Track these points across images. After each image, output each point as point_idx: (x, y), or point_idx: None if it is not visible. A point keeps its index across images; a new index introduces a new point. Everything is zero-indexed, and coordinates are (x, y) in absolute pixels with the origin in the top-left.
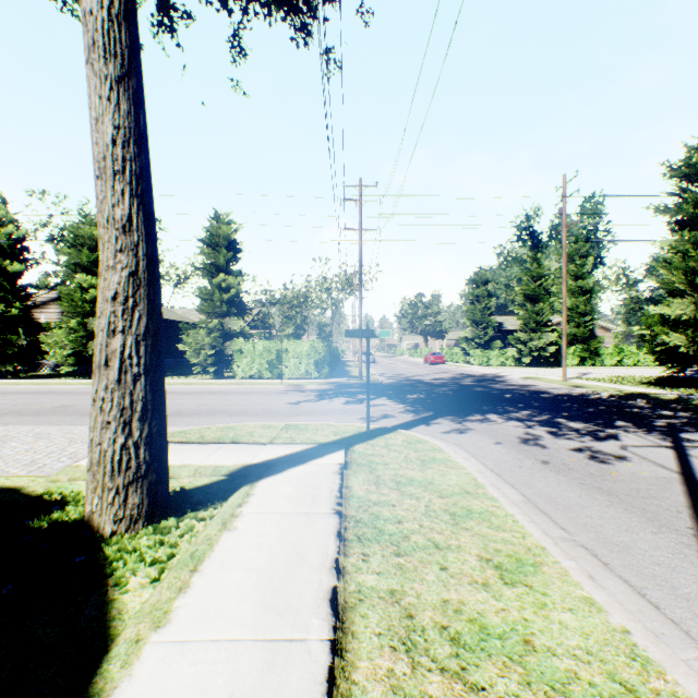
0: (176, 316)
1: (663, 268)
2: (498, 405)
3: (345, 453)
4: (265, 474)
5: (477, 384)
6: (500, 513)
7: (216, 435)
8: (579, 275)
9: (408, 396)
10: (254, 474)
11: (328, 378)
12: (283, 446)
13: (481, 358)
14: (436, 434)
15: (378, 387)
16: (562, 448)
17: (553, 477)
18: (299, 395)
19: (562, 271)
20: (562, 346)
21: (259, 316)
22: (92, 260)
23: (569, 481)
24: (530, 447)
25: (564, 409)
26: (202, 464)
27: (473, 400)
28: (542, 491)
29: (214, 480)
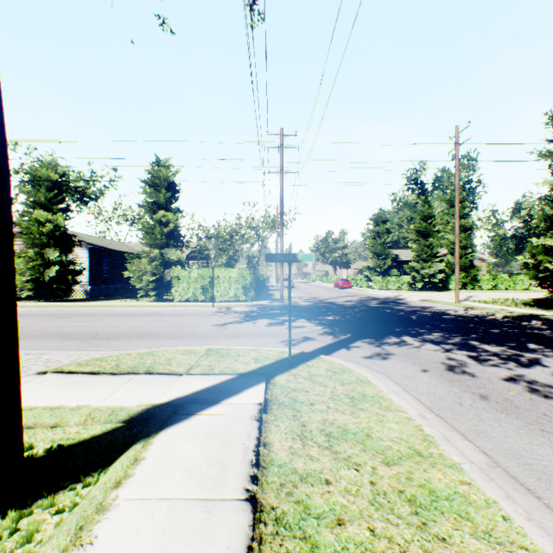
0: (126, 248)
1: (545, 205)
2: (409, 326)
3: (265, 387)
4: (168, 422)
5: (383, 306)
6: (477, 498)
7: (132, 363)
8: (461, 215)
9: (325, 317)
10: (155, 422)
11: (254, 301)
12: (198, 378)
13: (381, 283)
14: (359, 360)
15: (298, 309)
16: (494, 378)
17: (505, 420)
18: (227, 316)
19: (455, 208)
20: (455, 273)
21: (196, 248)
22: (48, 198)
23: (528, 427)
24: (460, 376)
25: (471, 330)
26: (100, 404)
27: (384, 322)
28: (504, 445)
29: (107, 428)
